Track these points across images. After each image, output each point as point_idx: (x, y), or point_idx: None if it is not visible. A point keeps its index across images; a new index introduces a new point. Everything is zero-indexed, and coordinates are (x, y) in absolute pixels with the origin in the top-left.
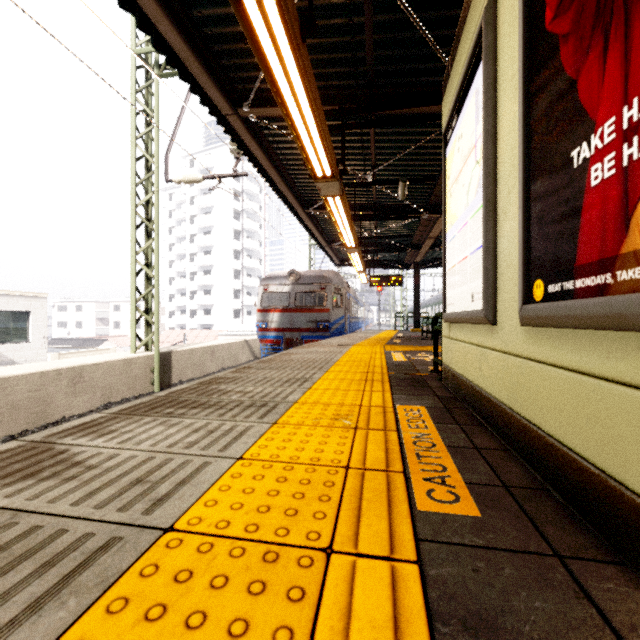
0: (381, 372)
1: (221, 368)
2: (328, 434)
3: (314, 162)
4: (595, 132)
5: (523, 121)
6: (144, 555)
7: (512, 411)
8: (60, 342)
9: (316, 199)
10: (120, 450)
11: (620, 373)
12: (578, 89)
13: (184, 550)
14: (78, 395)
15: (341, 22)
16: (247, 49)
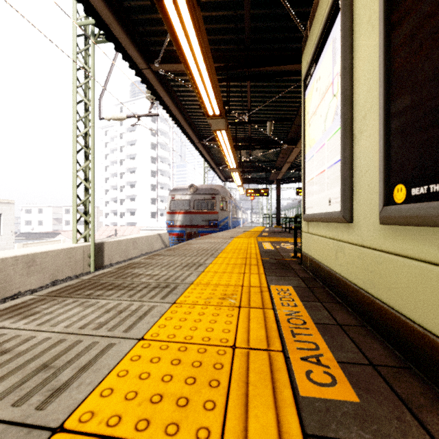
0: (256, 258)
1: (141, 254)
2: (217, 313)
3: (207, 103)
4: None
5: (384, 49)
6: None
7: (369, 294)
8: (26, 235)
9: (208, 134)
10: (37, 332)
11: None
12: None
13: None
14: (31, 275)
15: None
16: (157, 19)
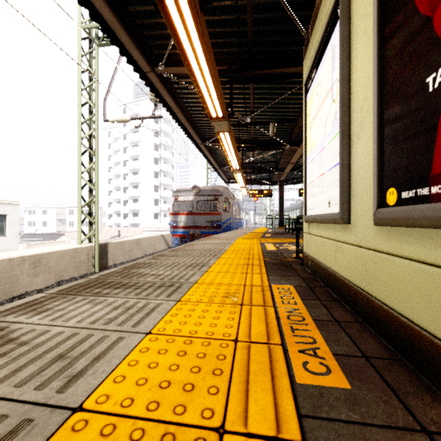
0: (258, 258)
1: (144, 254)
2: (220, 310)
3: (210, 106)
4: None
5: (377, 60)
6: (49, 440)
7: (365, 292)
8: (30, 236)
9: (211, 135)
10: (51, 327)
11: None
12: (434, 23)
13: (88, 433)
14: (37, 275)
15: (229, 4)
16: (161, 23)
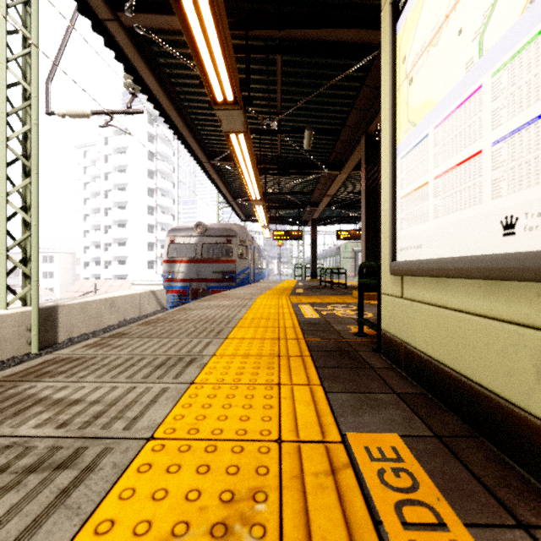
0: (296, 337)
1: (123, 320)
2: None
3: (212, 76)
4: None
5: None
6: None
7: None
8: None
9: (221, 151)
10: None
11: None
12: None
13: None
14: None
15: None
16: None
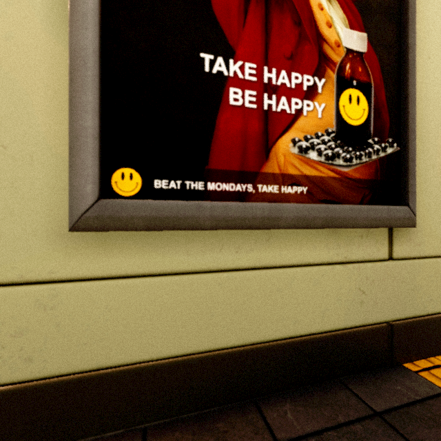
0: None
1: None
2: None
3: None
4: (235, 60)
5: None
6: None
7: (7, 386)
8: None
9: None
10: None
11: (250, 261)
12: None
13: None
14: None
15: None
16: None
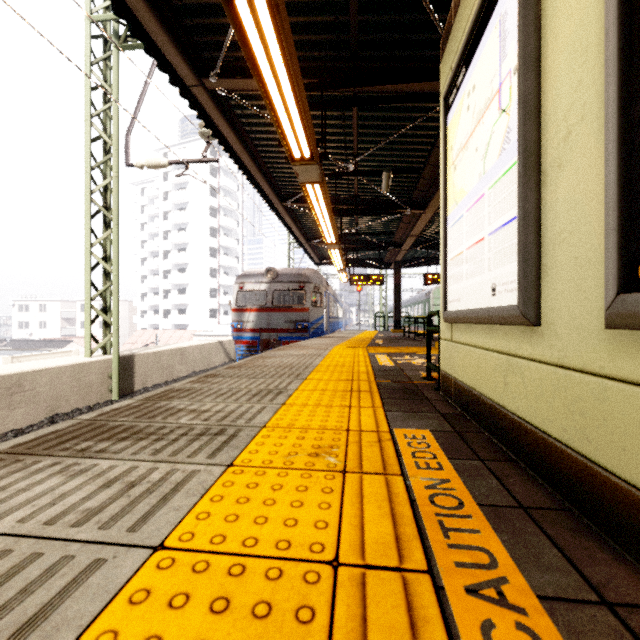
0: (368, 380)
1: (192, 371)
2: (305, 484)
3: (291, 139)
4: None
5: None
6: None
7: (577, 453)
8: (20, 344)
9: (294, 192)
10: None
11: None
12: None
13: None
14: (16, 407)
15: None
16: (213, 5)
